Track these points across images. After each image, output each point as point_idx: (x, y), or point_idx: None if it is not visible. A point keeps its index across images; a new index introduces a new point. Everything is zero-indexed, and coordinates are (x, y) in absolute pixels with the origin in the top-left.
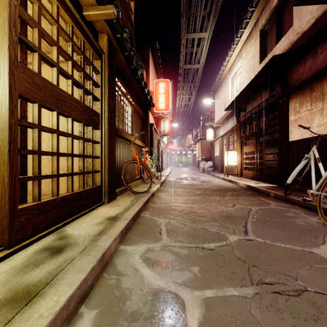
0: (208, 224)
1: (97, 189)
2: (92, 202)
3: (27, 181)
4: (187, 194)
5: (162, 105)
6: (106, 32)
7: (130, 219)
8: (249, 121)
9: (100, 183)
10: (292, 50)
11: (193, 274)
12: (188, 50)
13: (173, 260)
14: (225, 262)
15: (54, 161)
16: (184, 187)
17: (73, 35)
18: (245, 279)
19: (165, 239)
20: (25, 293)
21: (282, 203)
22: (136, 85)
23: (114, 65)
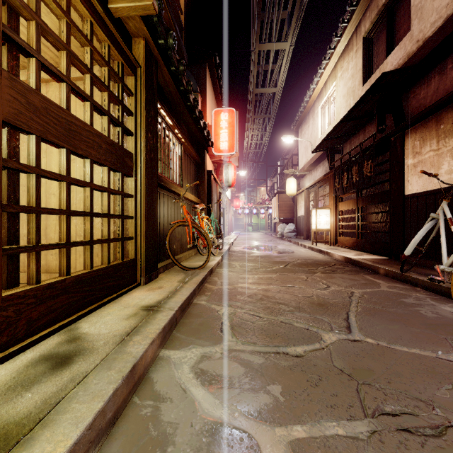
0: (292, 315)
1: (129, 264)
2: (121, 283)
3: (18, 253)
4: (260, 271)
5: (225, 144)
6: (142, 36)
7: (176, 310)
8: (347, 166)
9: (135, 255)
10: (410, 65)
11: (273, 398)
12: (260, 68)
13: (242, 375)
14: (321, 377)
15: (62, 223)
16: (255, 260)
17: (95, 39)
18: (354, 407)
19: (229, 339)
20: (1, 438)
21: (397, 283)
22: (188, 115)
23: (154, 84)
